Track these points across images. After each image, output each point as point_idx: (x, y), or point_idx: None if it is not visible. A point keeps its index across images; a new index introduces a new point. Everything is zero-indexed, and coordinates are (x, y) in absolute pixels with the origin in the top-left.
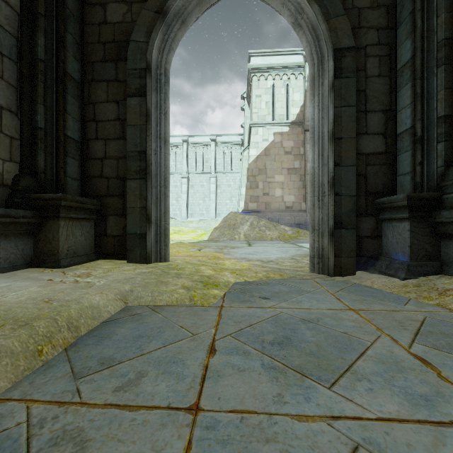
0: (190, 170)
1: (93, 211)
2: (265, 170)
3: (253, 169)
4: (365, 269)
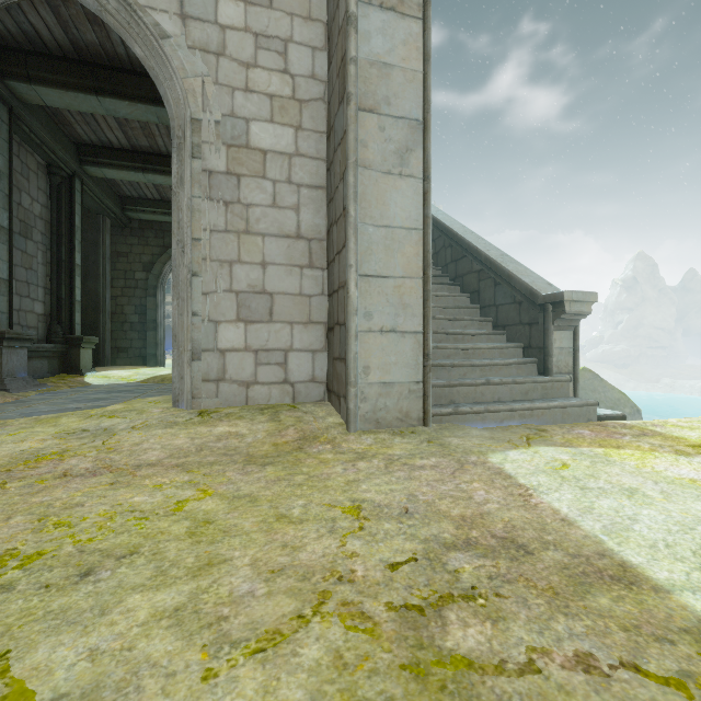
0: None
1: None
2: None
3: None
4: None
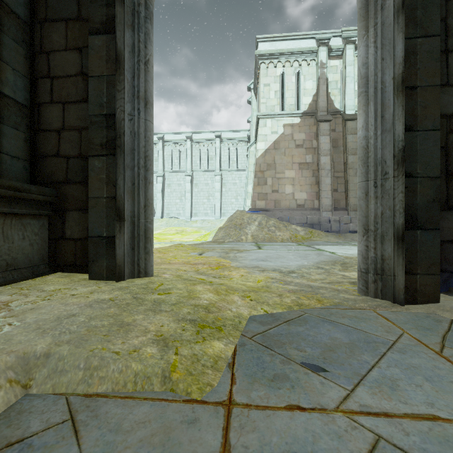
0: (194, 168)
1: (43, 204)
2: (274, 165)
3: (260, 164)
4: (446, 290)
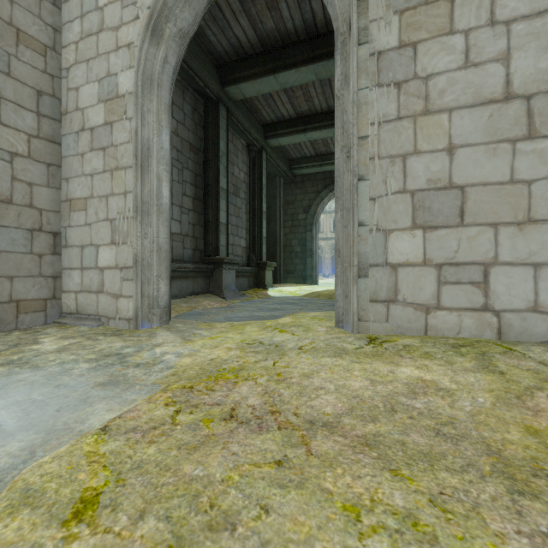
0: None
1: None
2: None
3: None
4: None
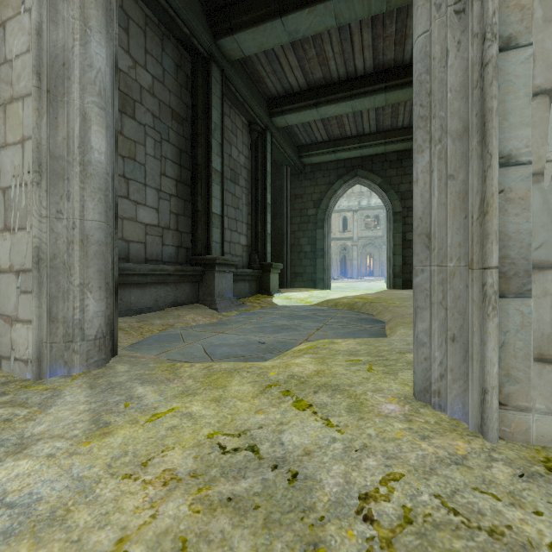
0: None
1: None
2: None
3: None
4: None
